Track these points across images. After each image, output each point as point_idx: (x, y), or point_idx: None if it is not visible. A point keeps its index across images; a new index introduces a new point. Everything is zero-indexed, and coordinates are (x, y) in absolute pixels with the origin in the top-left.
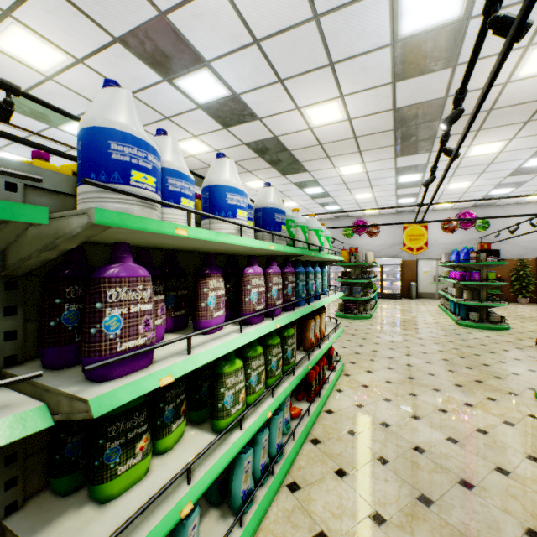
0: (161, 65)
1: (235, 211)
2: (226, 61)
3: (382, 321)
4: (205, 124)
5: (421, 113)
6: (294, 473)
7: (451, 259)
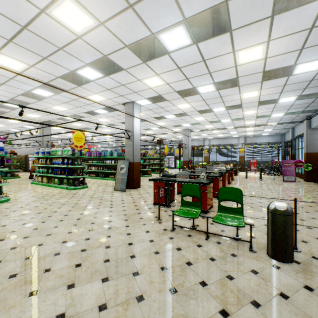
0: None
1: None
2: None
3: None
4: None
5: None
6: None
7: None
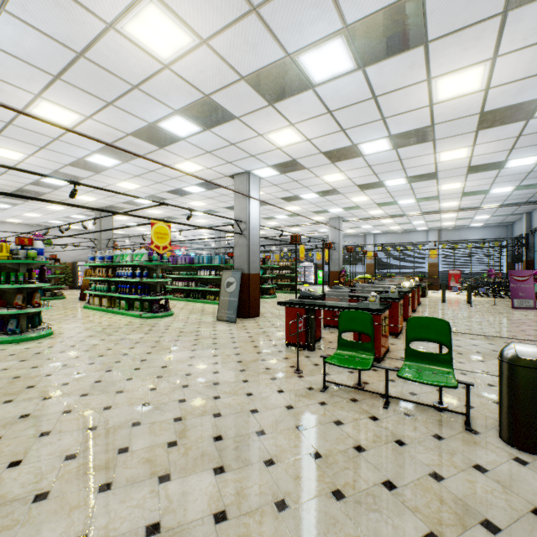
0: None
1: None
2: None
3: None
4: None
5: (34, 192)
6: None
7: None
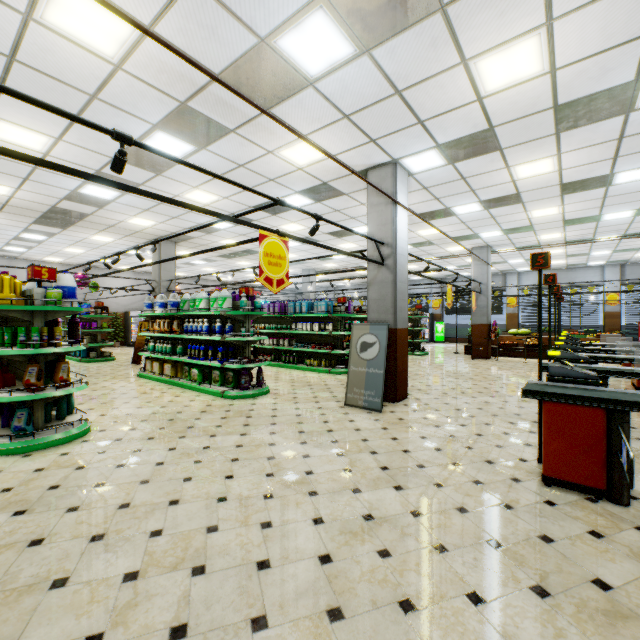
0: None
1: None
2: None
3: None
4: None
5: (72, 214)
6: None
7: None
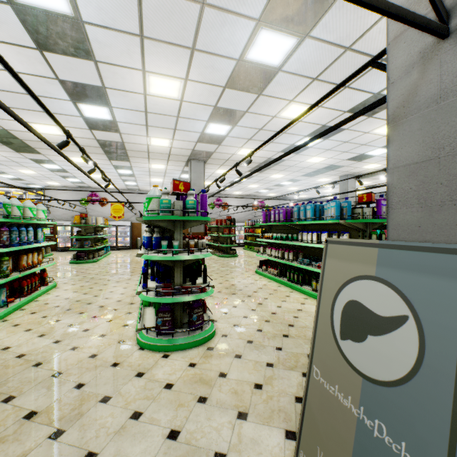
0: None
1: None
2: None
3: (104, 263)
4: None
5: (114, 145)
6: (7, 318)
7: None
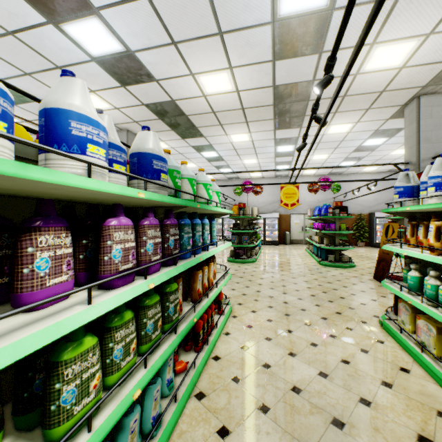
0: (42, 3)
1: (84, 145)
2: (116, 12)
3: (264, 264)
4: (102, 79)
5: (295, 93)
6: None
7: (315, 214)
